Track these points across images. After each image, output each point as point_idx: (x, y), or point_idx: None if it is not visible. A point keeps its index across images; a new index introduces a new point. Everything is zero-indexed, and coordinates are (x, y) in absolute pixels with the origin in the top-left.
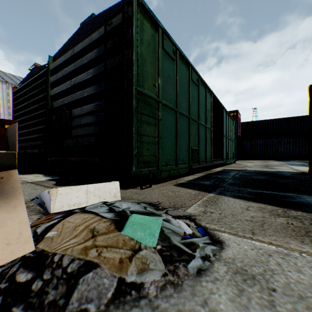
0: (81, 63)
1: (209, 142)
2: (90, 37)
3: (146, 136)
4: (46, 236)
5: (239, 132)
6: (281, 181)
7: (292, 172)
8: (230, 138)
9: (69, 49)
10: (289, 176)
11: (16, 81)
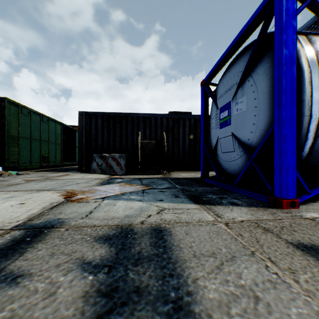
0: None
1: (60, 151)
2: None
3: (12, 151)
4: None
5: None
6: None
7: None
8: None
9: None
10: None
11: None
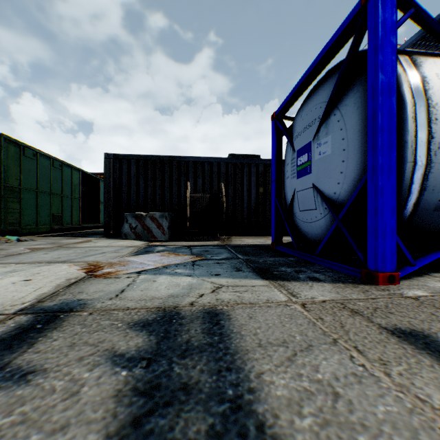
0: None
1: (78, 209)
2: None
3: (11, 209)
4: None
5: None
6: None
7: None
8: None
9: None
10: None
11: None
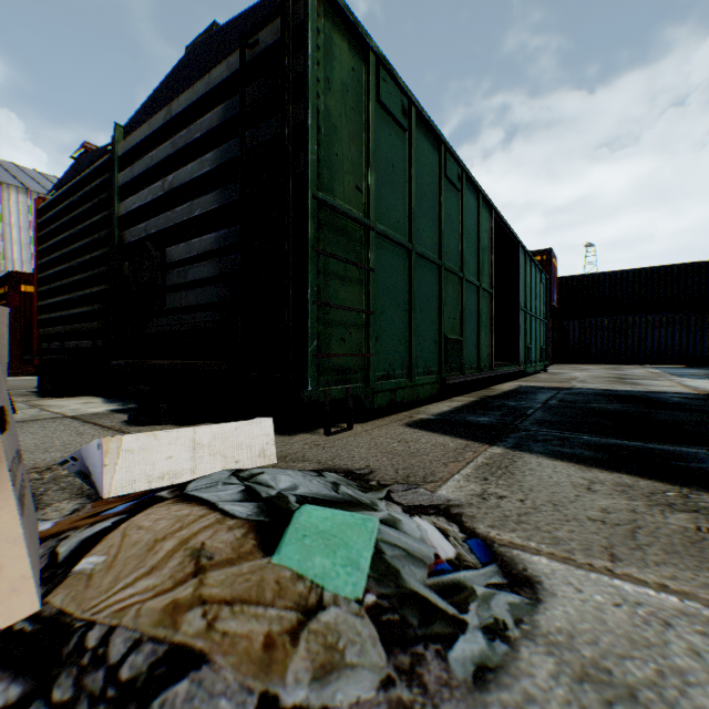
0: (188, 139)
1: (486, 322)
2: (208, 78)
3: (338, 309)
4: (87, 560)
5: (554, 301)
6: (662, 415)
7: (685, 394)
8: (534, 314)
9: (160, 109)
10: (679, 403)
11: (49, 187)
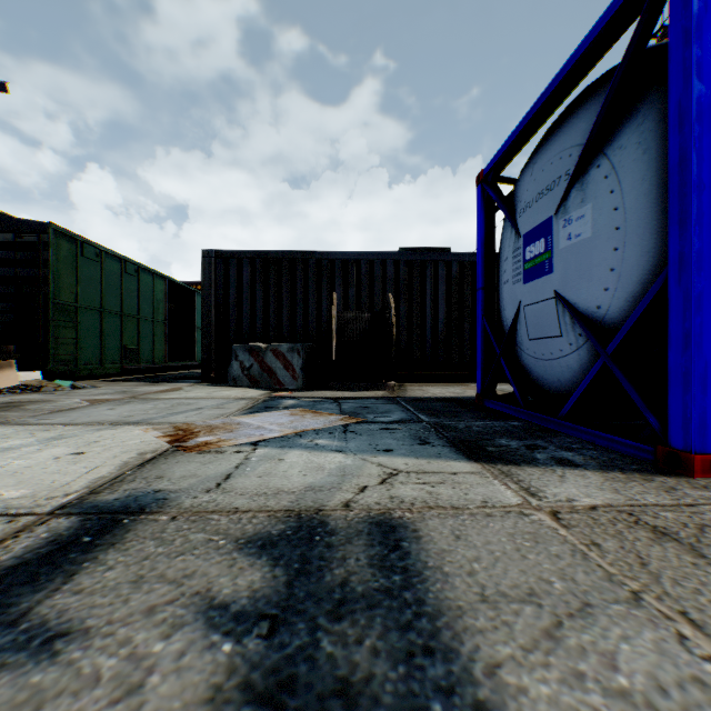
0: None
1: (162, 338)
2: None
3: (64, 339)
4: (8, 392)
5: None
6: None
7: None
8: None
9: None
10: None
11: None
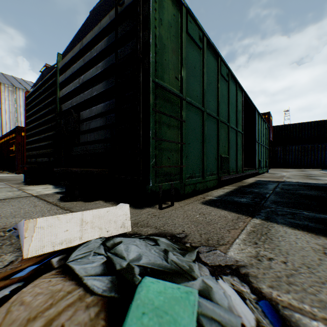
0: (90, 57)
1: (240, 148)
2: (99, 24)
3: (166, 142)
4: (1, 308)
5: (270, 137)
6: None
7: None
8: (262, 144)
9: (78, 43)
10: None
11: None
